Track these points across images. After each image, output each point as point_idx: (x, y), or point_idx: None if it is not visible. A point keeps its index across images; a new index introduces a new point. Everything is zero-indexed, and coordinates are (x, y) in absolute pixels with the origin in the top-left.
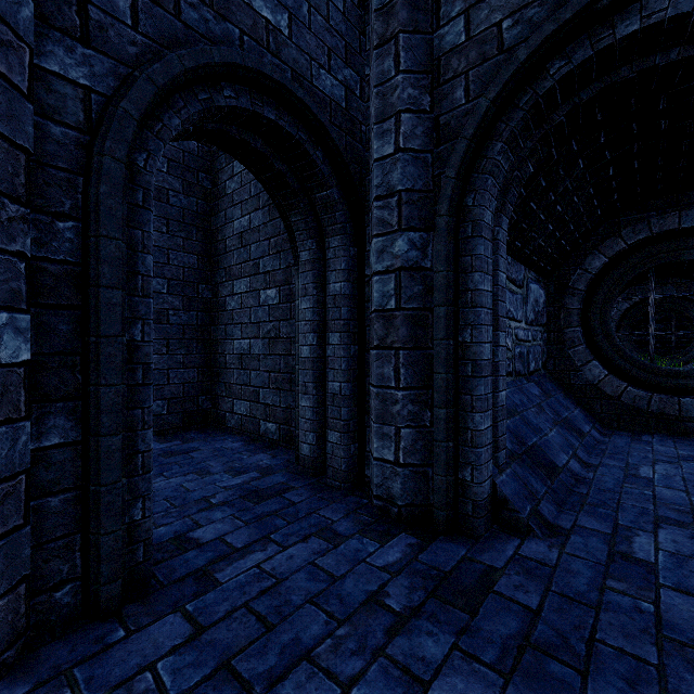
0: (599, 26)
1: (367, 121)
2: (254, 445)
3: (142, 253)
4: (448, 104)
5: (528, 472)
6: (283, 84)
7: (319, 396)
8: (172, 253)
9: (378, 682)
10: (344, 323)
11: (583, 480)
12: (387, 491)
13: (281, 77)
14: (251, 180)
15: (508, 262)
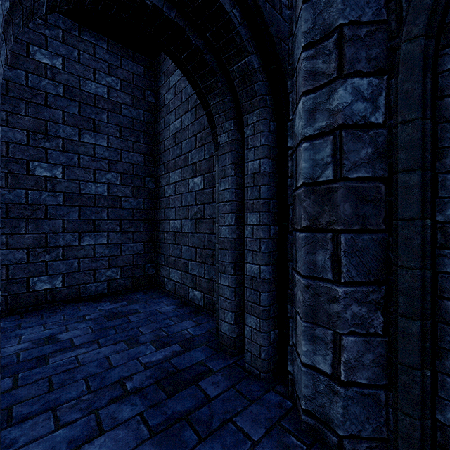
0: None
1: None
2: (183, 309)
3: None
4: None
5: None
6: None
7: (237, 276)
8: (124, 153)
9: None
10: (263, 202)
11: None
12: (321, 409)
13: None
14: (182, 89)
15: None
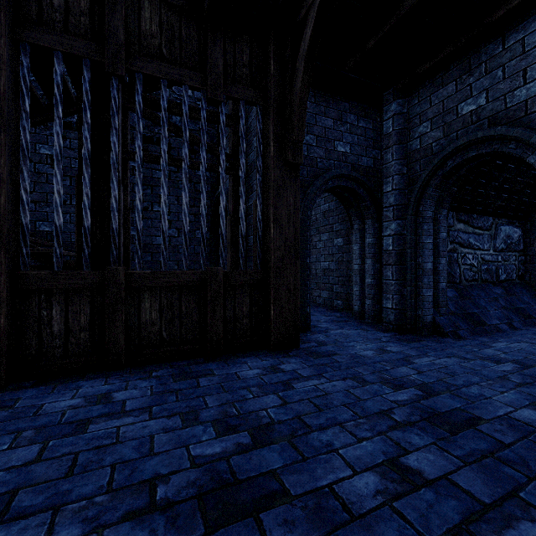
0: (463, 151)
1: (382, 174)
2: (331, 310)
3: (309, 238)
4: (413, 171)
5: (459, 320)
6: (348, 174)
7: (362, 286)
8: None
9: (375, 345)
10: (372, 255)
11: (502, 331)
12: (389, 320)
13: (347, 172)
14: None
15: (473, 218)
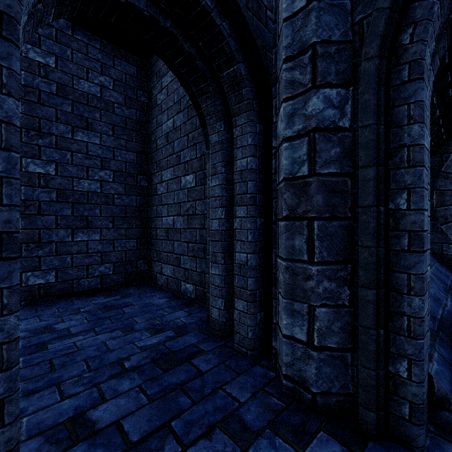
0: None
1: None
2: (175, 301)
3: None
4: None
5: None
6: None
7: (227, 265)
8: (117, 151)
9: None
10: (250, 196)
11: None
12: (298, 373)
13: None
14: (174, 90)
15: None
